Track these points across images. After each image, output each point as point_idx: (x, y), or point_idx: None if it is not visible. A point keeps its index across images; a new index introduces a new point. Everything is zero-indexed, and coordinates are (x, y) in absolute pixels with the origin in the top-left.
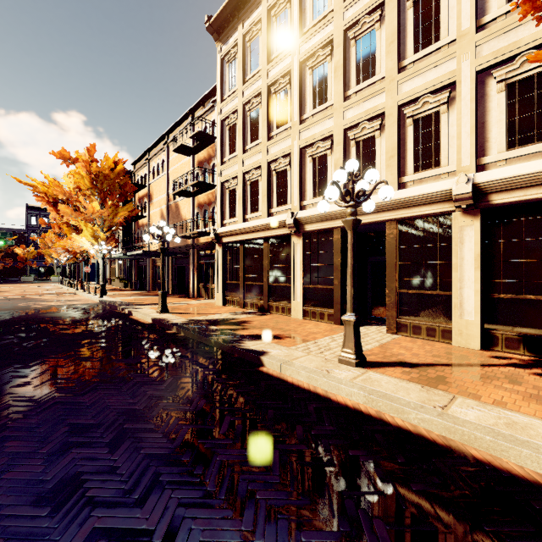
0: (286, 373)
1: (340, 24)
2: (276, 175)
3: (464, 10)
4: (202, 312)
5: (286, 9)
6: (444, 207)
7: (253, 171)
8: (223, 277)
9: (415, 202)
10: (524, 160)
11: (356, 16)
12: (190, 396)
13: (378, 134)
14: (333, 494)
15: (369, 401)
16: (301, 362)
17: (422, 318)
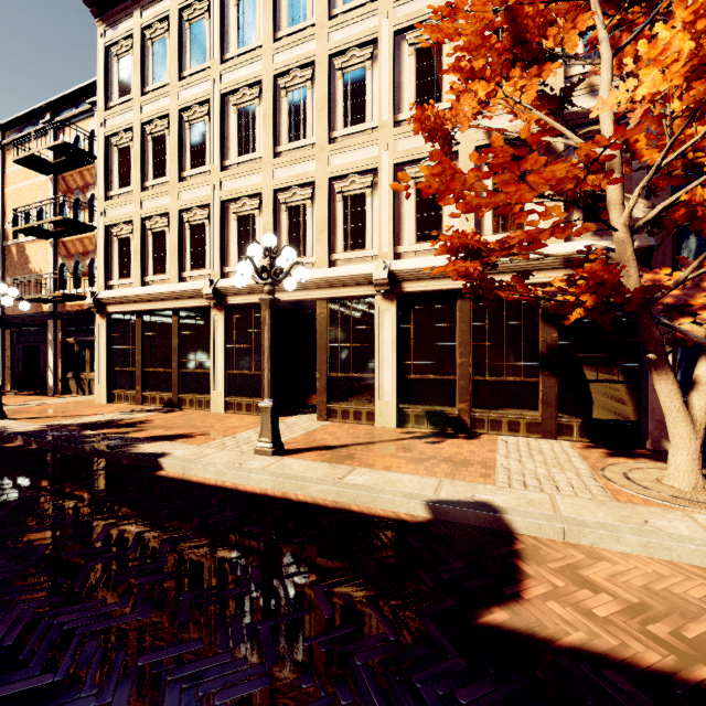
0: (191, 473)
1: (269, 67)
2: (190, 229)
3: (384, 102)
4: (72, 414)
5: (204, 19)
6: (368, 290)
7: (157, 218)
8: (108, 362)
9: (343, 283)
10: (428, 254)
11: (286, 65)
12: (49, 516)
13: (310, 203)
14: (219, 562)
15: (277, 485)
16: (212, 458)
17: (350, 401)
